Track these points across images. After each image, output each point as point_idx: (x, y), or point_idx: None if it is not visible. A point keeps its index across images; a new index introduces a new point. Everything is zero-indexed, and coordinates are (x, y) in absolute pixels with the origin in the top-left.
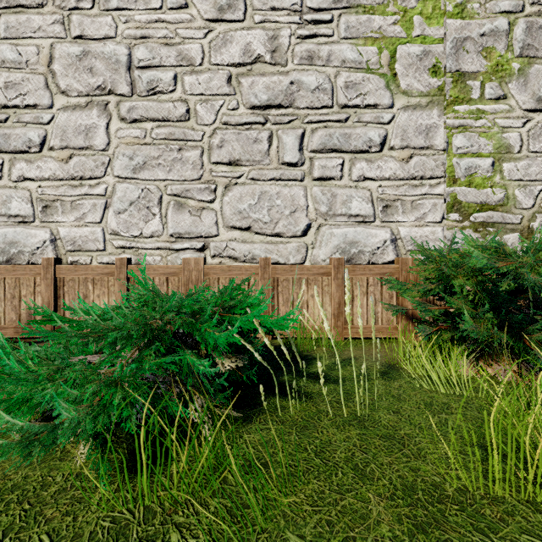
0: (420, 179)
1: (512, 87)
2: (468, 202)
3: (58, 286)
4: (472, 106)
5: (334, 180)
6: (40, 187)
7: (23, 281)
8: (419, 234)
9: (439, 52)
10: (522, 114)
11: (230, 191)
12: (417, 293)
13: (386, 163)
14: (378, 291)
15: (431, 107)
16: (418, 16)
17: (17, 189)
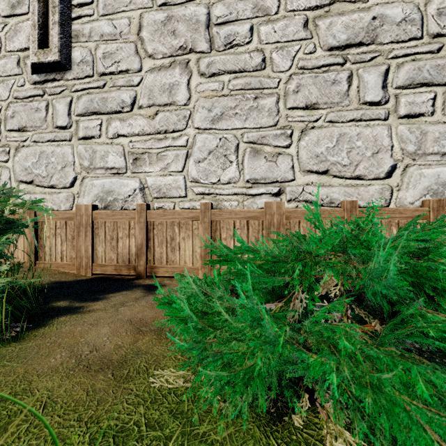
0: None
1: None
2: None
3: (149, 229)
4: None
5: (423, 117)
6: (131, 142)
7: (119, 225)
8: None
9: None
10: None
11: (307, 135)
12: None
13: None
14: None
15: None
16: None
17: (112, 145)
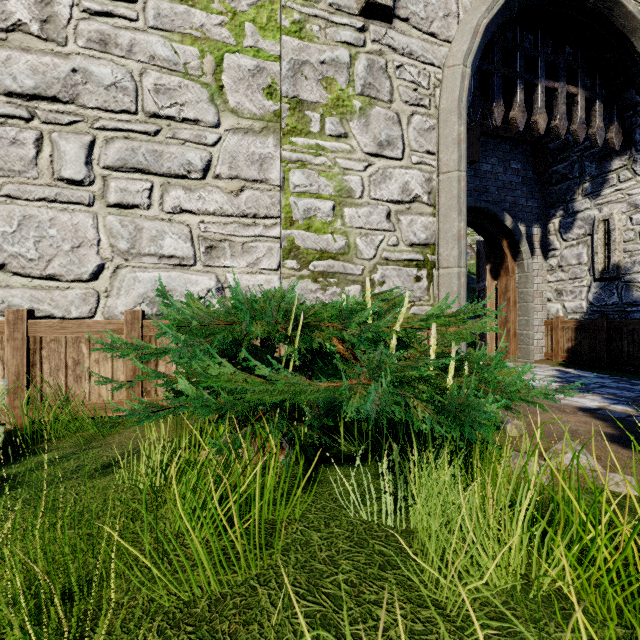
0: (253, 218)
1: (354, 126)
2: (307, 249)
3: None
4: (312, 140)
5: (139, 209)
6: None
7: None
8: (252, 282)
9: (275, 72)
10: (363, 157)
11: None
12: None
13: (211, 193)
14: None
15: (266, 135)
16: (251, 23)
17: None
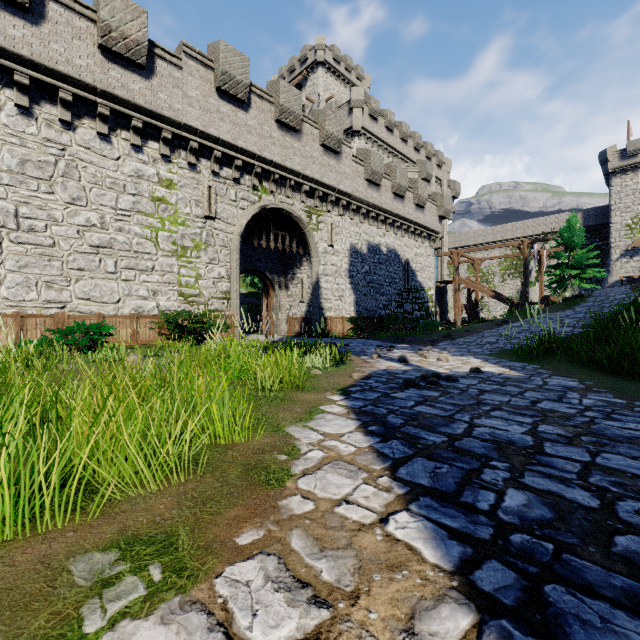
0: (168, 284)
1: (202, 254)
2: (187, 293)
3: None
4: (188, 259)
5: (131, 281)
6: None
7: None
8: (168, 304)
9: (176, 237)
10: (205, 264)
11: (79, 282)
12: (163, 326)
13: (155, 276)
14: (150, 326)
15: (173, 257)
16: (168, 221)
17: None
